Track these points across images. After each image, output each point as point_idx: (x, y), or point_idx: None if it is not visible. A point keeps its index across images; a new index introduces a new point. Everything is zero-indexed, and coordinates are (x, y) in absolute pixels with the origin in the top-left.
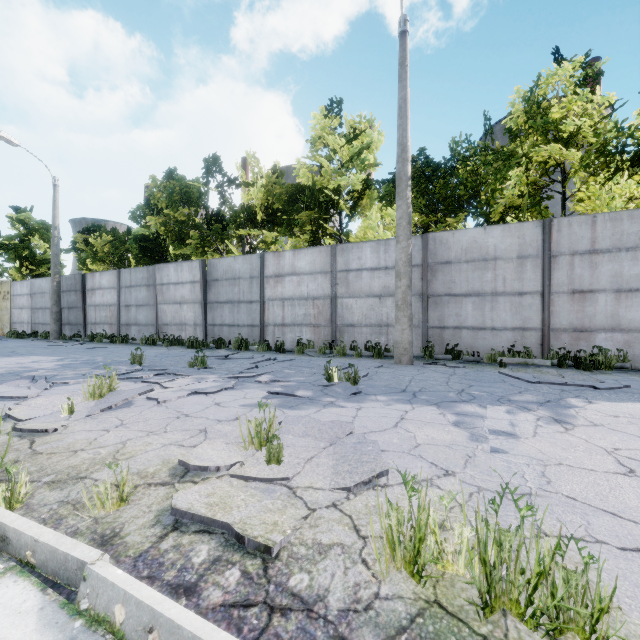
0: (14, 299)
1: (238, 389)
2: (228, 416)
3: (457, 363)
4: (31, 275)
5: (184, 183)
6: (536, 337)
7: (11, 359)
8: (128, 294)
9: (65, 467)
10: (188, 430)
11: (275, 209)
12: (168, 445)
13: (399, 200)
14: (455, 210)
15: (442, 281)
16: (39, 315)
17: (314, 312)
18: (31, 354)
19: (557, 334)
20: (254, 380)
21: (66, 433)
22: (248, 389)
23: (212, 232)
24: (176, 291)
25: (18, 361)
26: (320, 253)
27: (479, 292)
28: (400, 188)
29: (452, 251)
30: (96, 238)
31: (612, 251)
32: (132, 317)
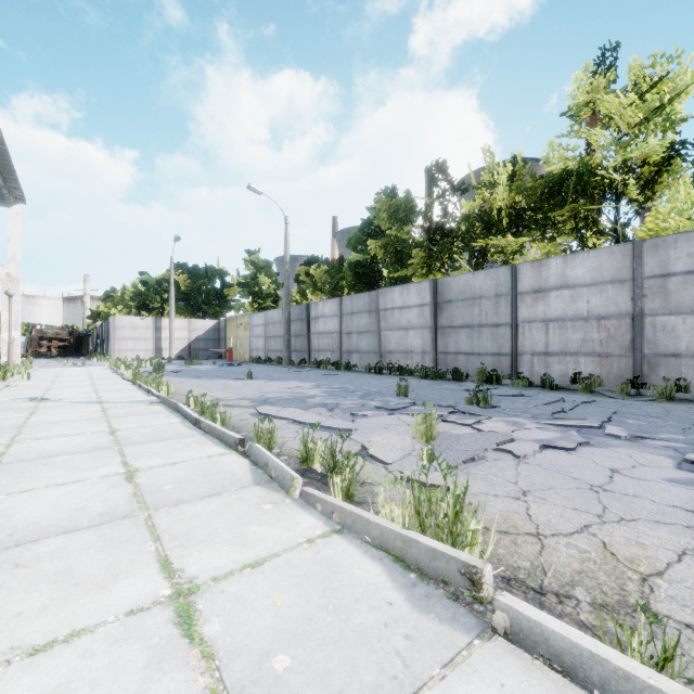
0: (252, 329)
1: (599, 446)
2: (686, 502)
3: None
4: (259, 308)
5: (409, 198)
6: None
7: (277, 383)
8: (349, 321)
9: (571, 571)
10: (663, 523)
11: (521, 209)
12: (686, 555)
13: None
14: None
15: None
16: (271, 343)
17: (600, 336)
18: (286, 379)
19: None
20: (596, 432)
21: (469, 495)
22: (617, 448)
23: (440, 248)
24: (401, 316)
25: (285, 386)
26: (611, 255)
27: None
28: None
29: None
30: (315, 269)
31: None
32: (353, 344)
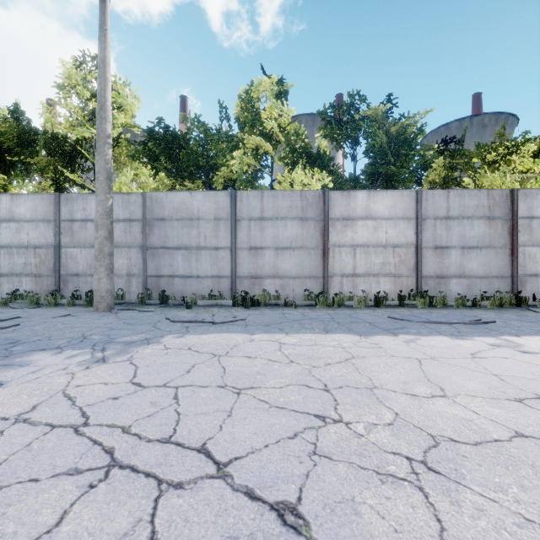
0: None
1: None
2: None
3: (159, 307)
4: None
5: None
6: (228, 283)
7: None
8: None
9: None
10: None
11: (6, 149)
12: None
13: (97, 155)
14: (189, 176)
15: (158, 235)
16: None
17: (36, 261)
18: None
19: (241, 280)
20: None
21: None
22: None
23: None
24: None
25: None
26: (42, 200)
27: (187, 246)
28: (98, 144)
29: (166, 209)
30: None
31: (273, 219)
32: None
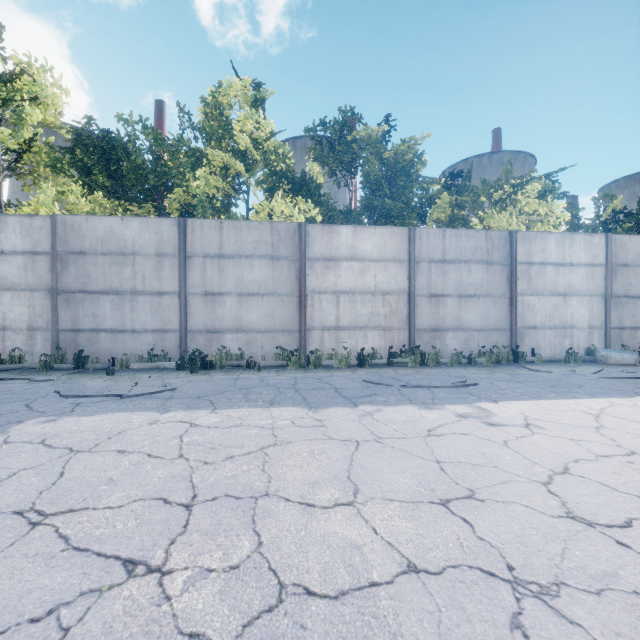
0: None
1: None
2: None
3: (69, 374)
4: None
5: None
6: (175, 339)
7: None
8: None
9: None
10: None
11: None
12: None
13: None
14: (132, 198)
15: (75, 275)
16: None
17: None
18: None
19: (194, 335)
20: None
21: None
22: None
23: None
24: None
25: None
26: None
27: (118, 290)
28: None
29: (86, 240)
30: None
31: (236, 257)
32: None
